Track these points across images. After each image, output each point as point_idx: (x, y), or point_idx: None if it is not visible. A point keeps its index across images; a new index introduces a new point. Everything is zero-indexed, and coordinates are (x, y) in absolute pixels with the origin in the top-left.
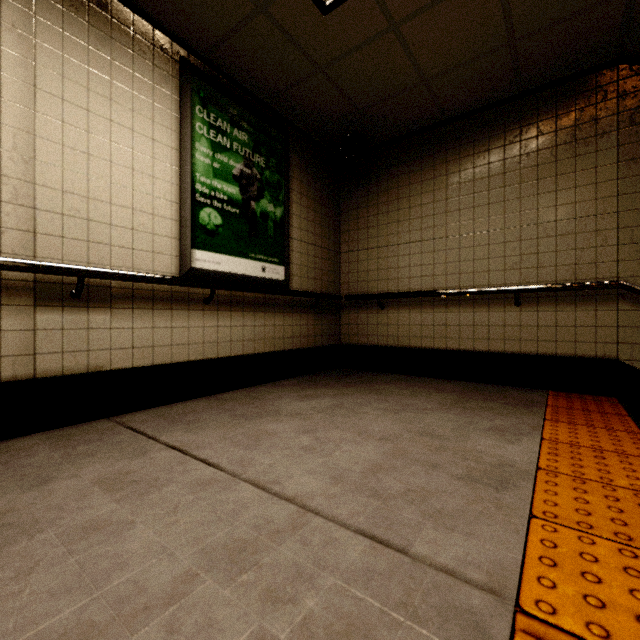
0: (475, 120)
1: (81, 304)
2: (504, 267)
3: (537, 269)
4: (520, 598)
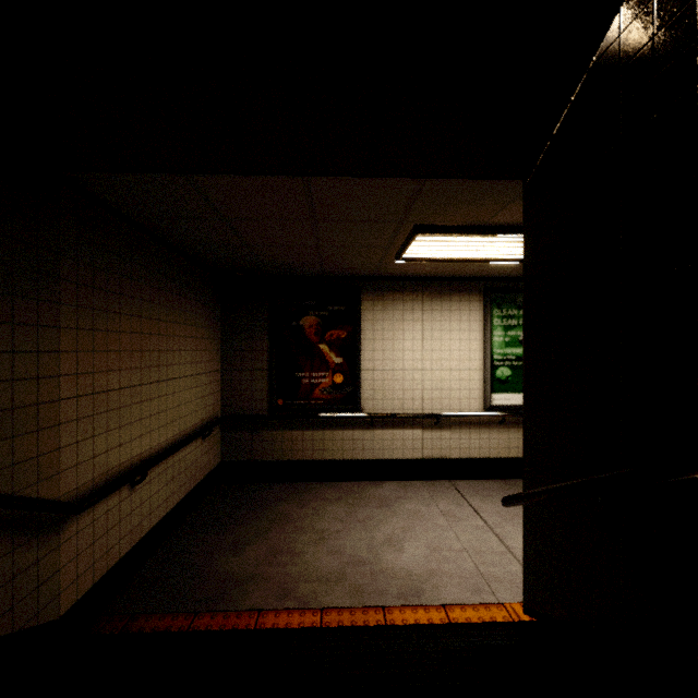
0: None
1: (438, 428)
2: None
3: None
4: None
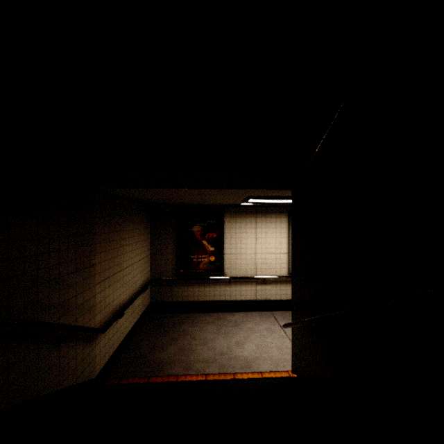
0: None
1: (264, 284)
2: None
3: None
4: None
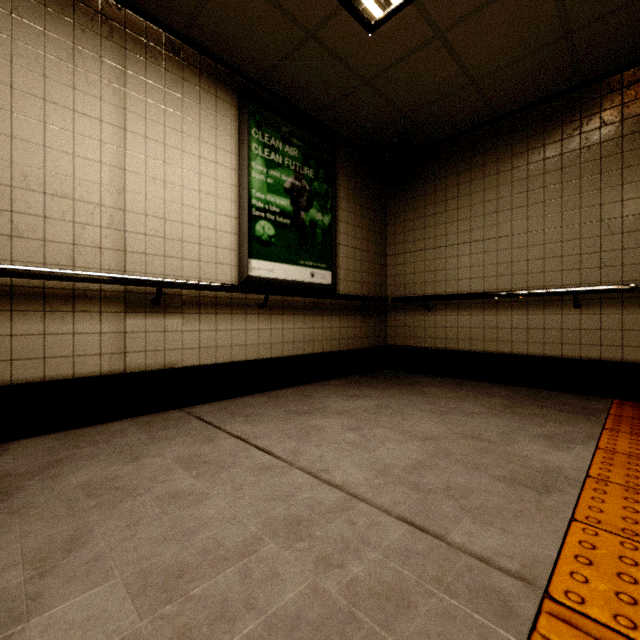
0: (529, 115)
1: (159, 310)
2: (562, 267)
3: (600, 269)
4: (550, 587)
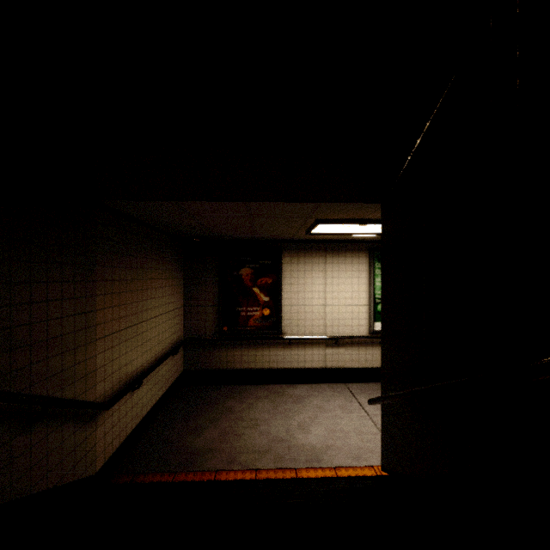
0: None
1: (336, 346)
2: None
3: None
4: None
